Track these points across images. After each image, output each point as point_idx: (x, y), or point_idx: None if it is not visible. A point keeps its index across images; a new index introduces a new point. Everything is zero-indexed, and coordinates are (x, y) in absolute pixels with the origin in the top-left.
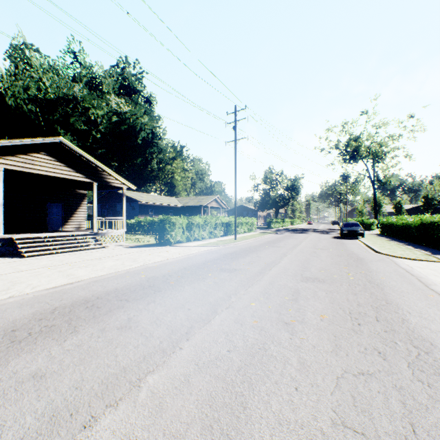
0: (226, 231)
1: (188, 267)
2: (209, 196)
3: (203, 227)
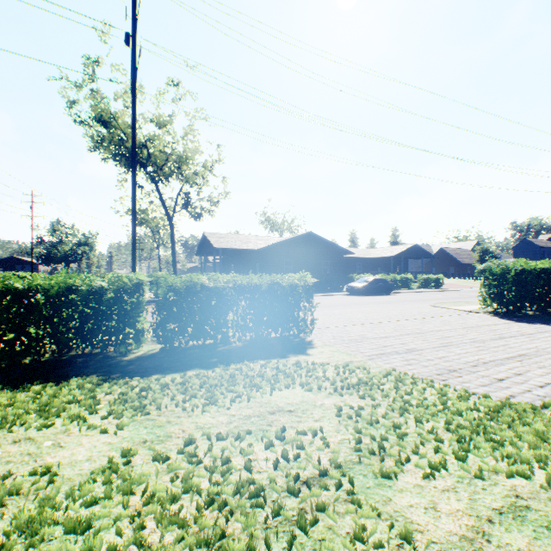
0: None
1: None
2: None
3: None
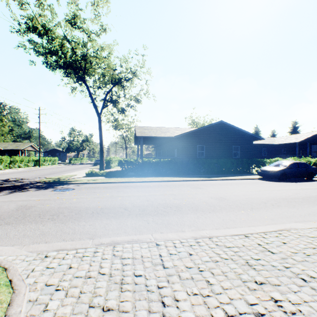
0: (36, 164)
1: (15, 172)
2: (26, 143)
3: (21, 162)
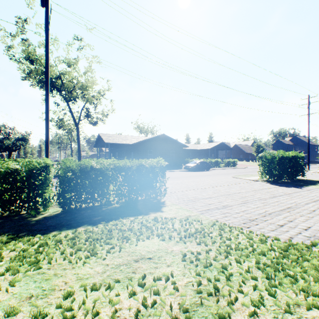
0: None
1: None
2: None
3: None
